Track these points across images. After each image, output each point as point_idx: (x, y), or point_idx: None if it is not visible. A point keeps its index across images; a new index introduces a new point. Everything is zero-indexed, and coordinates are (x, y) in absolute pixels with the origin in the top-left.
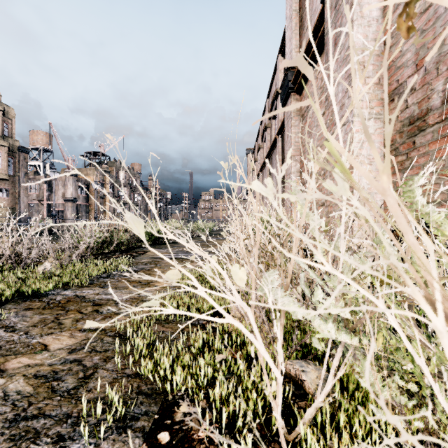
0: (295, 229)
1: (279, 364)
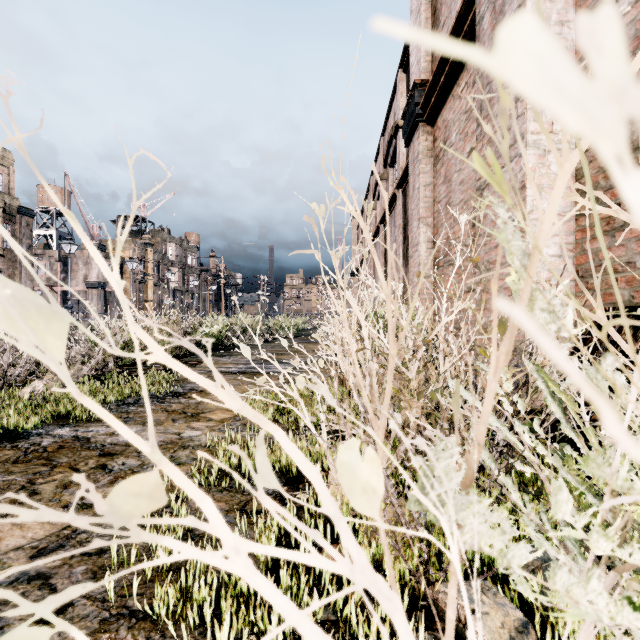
0: None
1: None
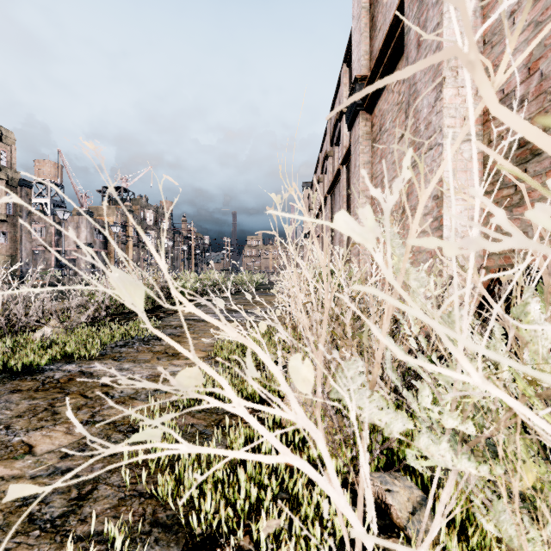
0: (415, 306)
1: (360, 498)
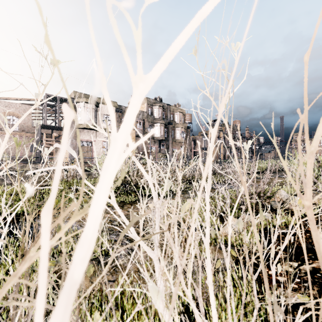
0: None
1: None
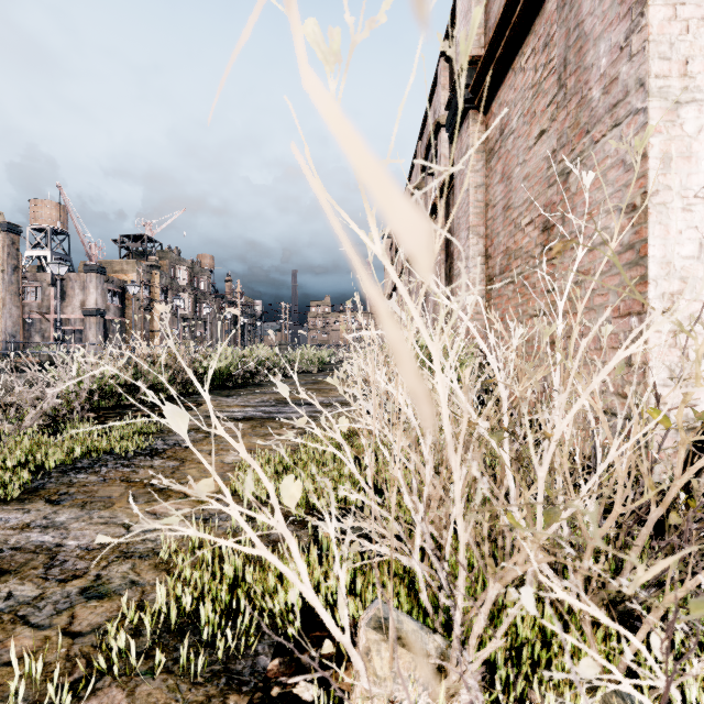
0: None
1: None
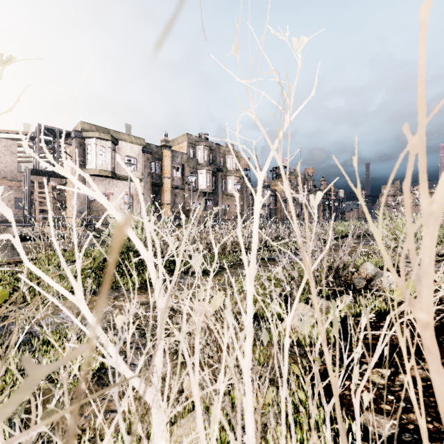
0: None
1: None
